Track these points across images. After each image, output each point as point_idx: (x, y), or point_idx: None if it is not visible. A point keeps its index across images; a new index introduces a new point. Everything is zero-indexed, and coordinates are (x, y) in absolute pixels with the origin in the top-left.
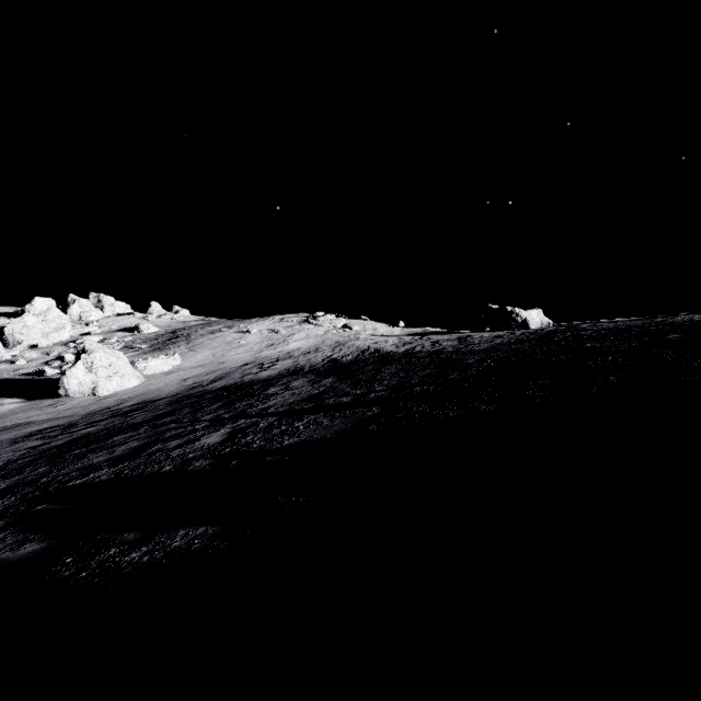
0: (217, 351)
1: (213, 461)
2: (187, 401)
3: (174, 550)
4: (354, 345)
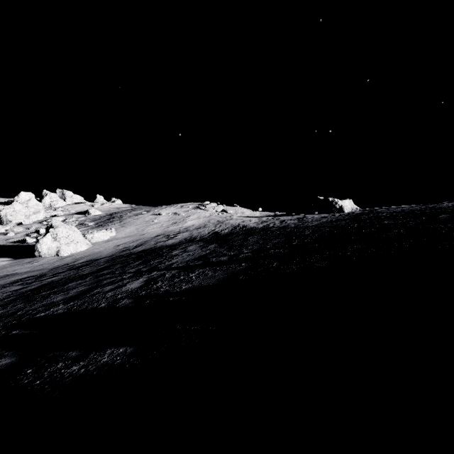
0: (139, 226)
1: (133, 300)
2: (119, 259)
3: (103, 364)
4: (229, 223)
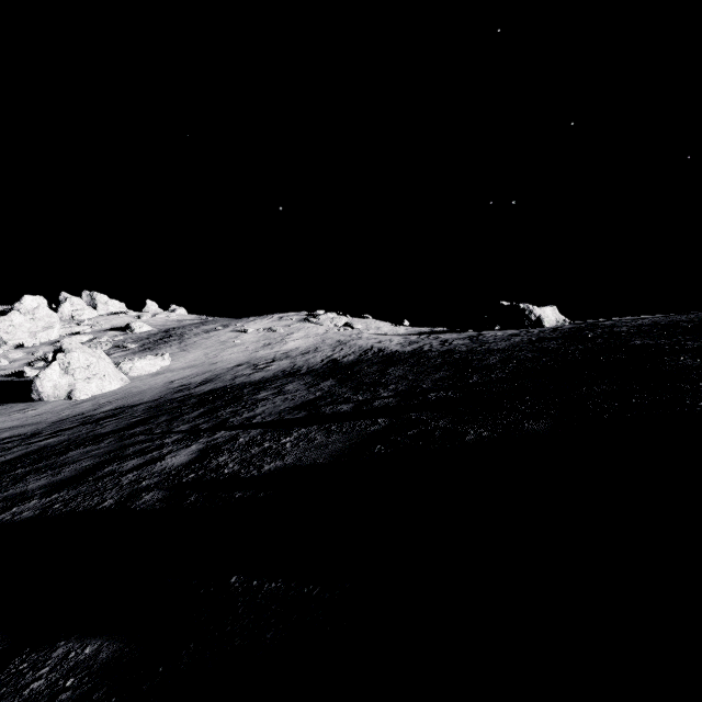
0: (210, 350)
1: (166, 494)
2: (168, 406)
3: None
4: (356, 344)
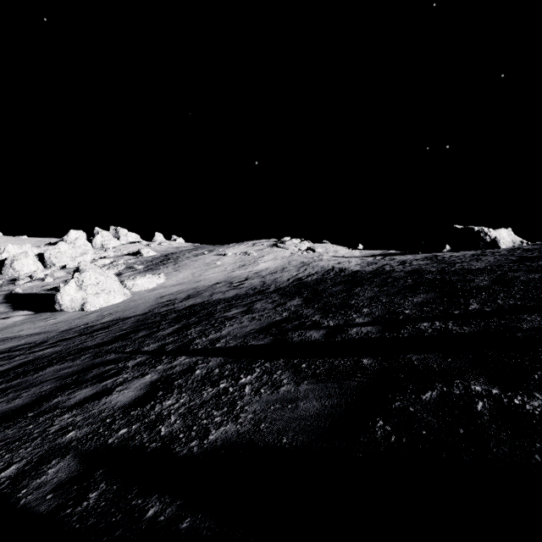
0: (196, 270)
1: (73, 472)
2: (151, 320)
3: None
4: (318, 265)
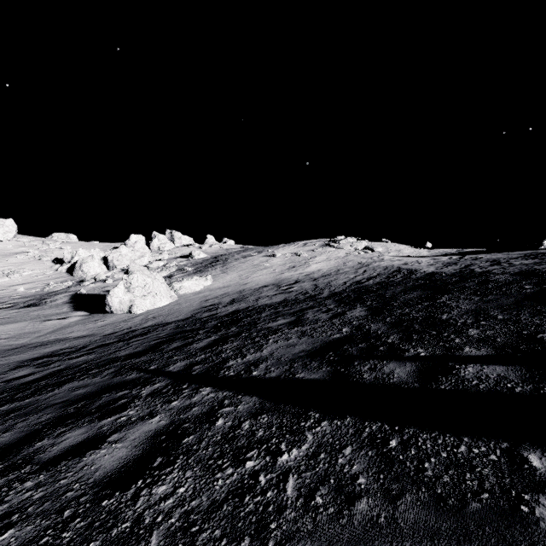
0: (243, 272)
1: None
2: (189, 328)
3: None
4: (379, 266)
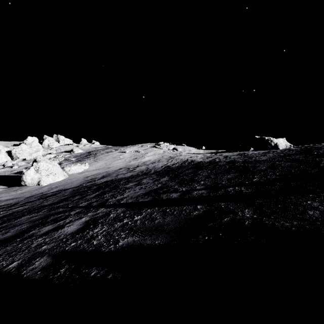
0: (107, 161)
1: (49, 262)
2: (82, 190)
3: None
4: (179, 158)
